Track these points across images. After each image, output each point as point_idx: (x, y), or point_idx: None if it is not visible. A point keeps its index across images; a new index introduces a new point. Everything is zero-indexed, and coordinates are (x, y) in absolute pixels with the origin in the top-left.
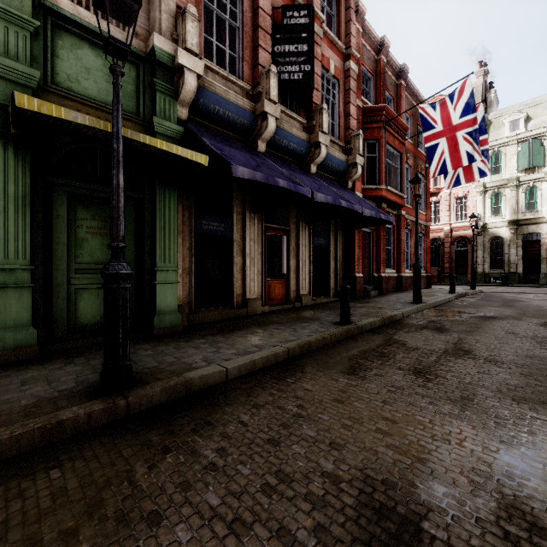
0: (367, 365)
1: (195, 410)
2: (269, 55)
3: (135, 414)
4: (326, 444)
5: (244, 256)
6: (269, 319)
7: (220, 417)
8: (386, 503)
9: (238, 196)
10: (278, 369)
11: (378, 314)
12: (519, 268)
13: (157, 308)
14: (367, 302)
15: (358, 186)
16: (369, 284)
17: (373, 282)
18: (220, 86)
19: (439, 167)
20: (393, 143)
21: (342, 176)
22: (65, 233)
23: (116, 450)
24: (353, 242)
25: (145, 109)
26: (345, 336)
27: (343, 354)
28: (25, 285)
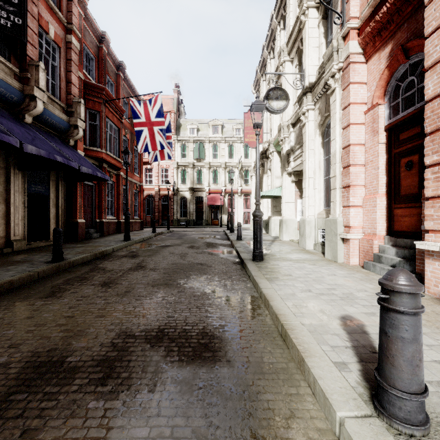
0: (68, 288)
1: None
2: None
3: None
4: (5, 348)
5: None
6: None
7: None
8: (45, 360)
9: None
10: None
11: (92, 250)
12: (194, 217)
13: None
14: (88, 242)
15: (80, 146)
16: (92, 228)
17: (96, 226)
18: None
19: (144, 147)
20: (112, 118)
21: (64, 133)
22: None
23: None
24: (75, 192)
25: None
26: (56, 271)
27: (47, 284)
28: None
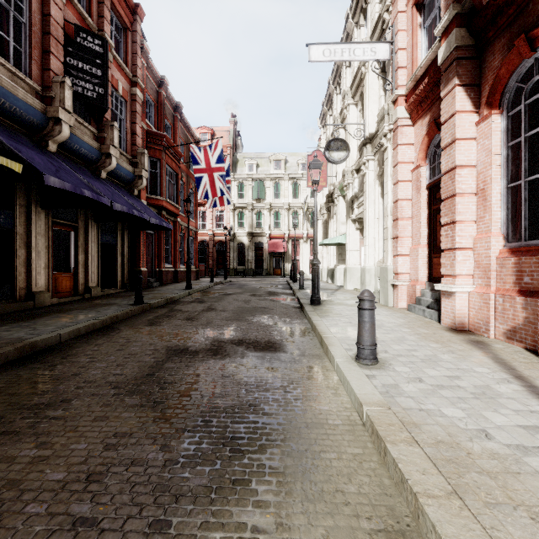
0: (161, 321)
1: (52, 354)
2: (61, 64)
3: None
4: (148, 345)
5: (28, 250)
6: (65, 308)
7: (76, 352)
8: (177, 349)
9: (22, 188)
10: (99, 332)
11: (162, 297)
12: (253, 265)
13: None
14: (152, 290)
15: (143, 195)
16: (152, 277)
17: (156, 275)
18: (8, 80)
19: (203, 193)
20: (171, 164)
21: (129, 184)
22: None
23: (12, 374)
24: (139, 241)
25: None
26: (141, 311)
27: (143, 319)
28: None
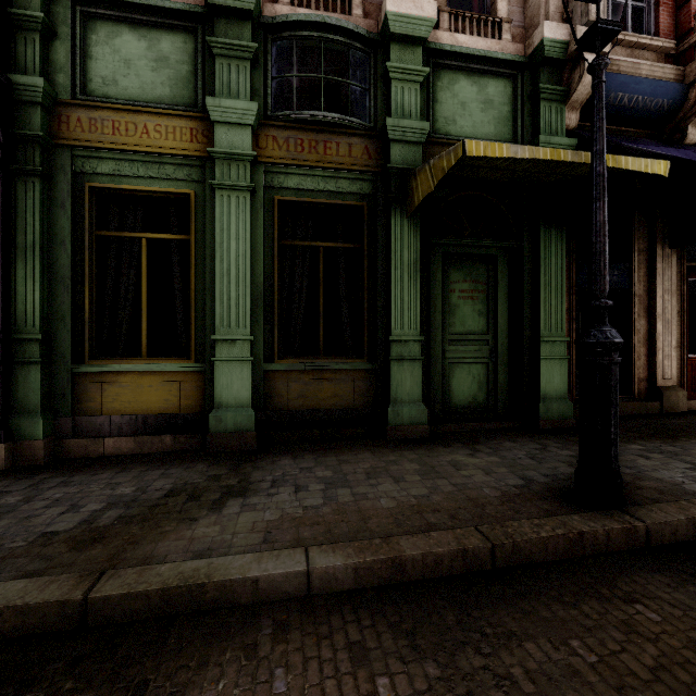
0: None
1: None
2: None
3: (660, 548)
4: None
5: (649, 319)
6: None
7: None
8: None
9: (640, 224)
10: None
11: None
12: None
13: (541, 391)
14: None
15: None
16: None
17: None
18: (626, 60)
19: None
20: None
21: None
22: (440, 300)
23: None
24: None
25: (523, 131)
26: None
27: None
28: (416, 358)
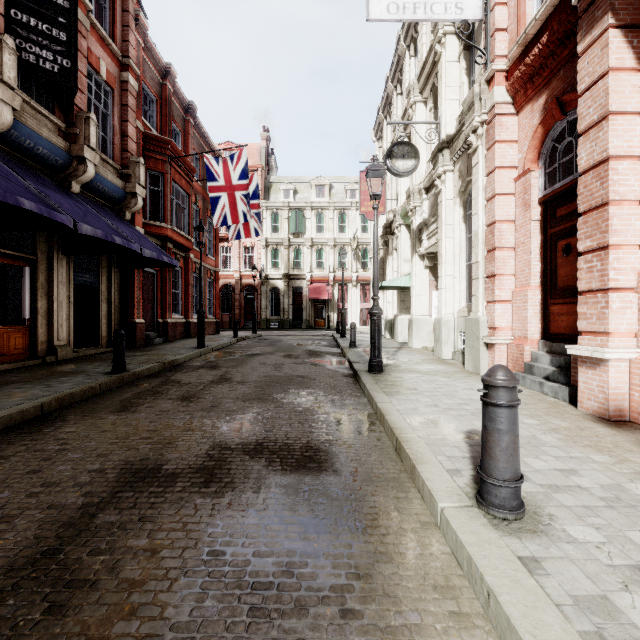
0: (140, 402)
1: None
2: (1, 17)
3: None
4: (94, 457)
5: None
6: (2, 379)
7: None
8: (141, 467)
9: None
10: (28, 425)
11: (159, 360)
12: (290, 315)
13: None
14: (150, 350)
15: (139, 220)
16: (153, 330)
17: (158, 328)
18: None
19: (222, 220)
20: (180, 181)
21: (118, 204)
22: None
23: None
24: (132, 282)
25: None
26: (119, 384)
27: (115, 399)
28: None
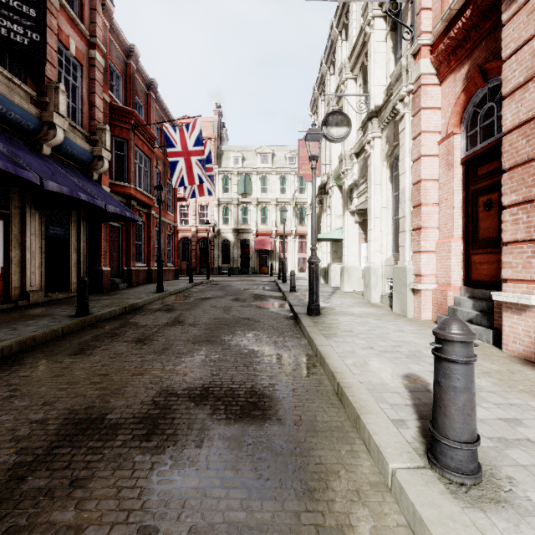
0: (97, 344)
1: None
2: None
3: None
4: (39, 405)
5: None
6: None
7: None
8: (84, 417)
9: None
10: None
11: (121, 303)
12: (239, 264)
13: None
14: (114, 294)
15: (105, 180)
16: (119, 277)
17: (123, 275)
18: None
19: (179, 181)
20: (143, 147)
21: (86, 165)
22: None
23: None
24: (99, 235)
25: None
26: (81, 326)
27: (74, 341)
28: None
